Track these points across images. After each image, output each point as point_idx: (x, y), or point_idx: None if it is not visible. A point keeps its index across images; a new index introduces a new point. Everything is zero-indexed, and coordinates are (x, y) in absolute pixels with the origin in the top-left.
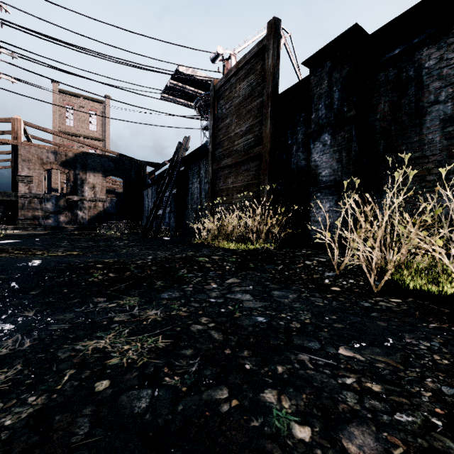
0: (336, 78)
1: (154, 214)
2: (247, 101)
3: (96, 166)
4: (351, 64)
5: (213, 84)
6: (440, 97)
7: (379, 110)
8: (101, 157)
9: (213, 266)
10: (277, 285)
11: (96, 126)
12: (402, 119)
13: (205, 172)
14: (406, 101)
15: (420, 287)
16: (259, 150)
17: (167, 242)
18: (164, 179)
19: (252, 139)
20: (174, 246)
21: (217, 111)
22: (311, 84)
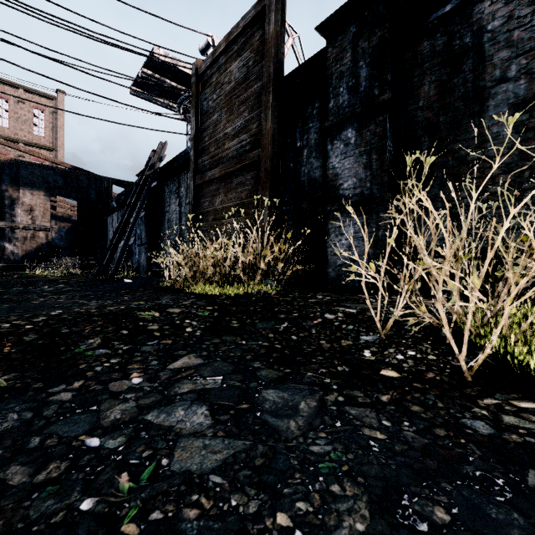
0: (363, 48)
1: (113, 247)
2: (241, 88)
3: (36, 180)
4: (385, 26)
5: (196, 66)
6: (510, 72)
7: (422, 94)
8: (43, 168)
9: (162, 328)
10: (275, 370)
11: (43, 130)
12: (455, 106)
13: (186, 189)
14: (460, 81)
15: None
16: (258, 155)
17: (126, 285)
18: (131, 199)
19: (248, 140)
20: (130, 291)
21: (201, 104)
22: (329, 59)
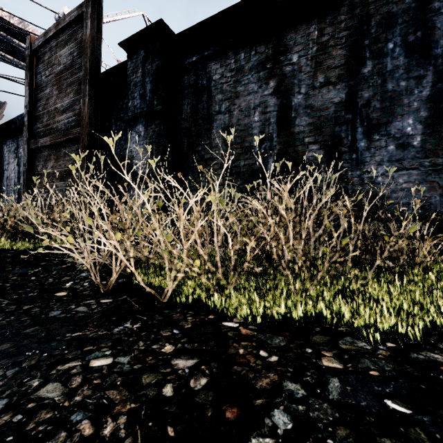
0: (148, 69)
1: None
2: (68, 72)
3: None
4: (160, 58)
5: (30, 41)
6: (222, 108)
7: (184, 110)
8: None
9: None
10: None
11: None
12: (199, 122)
13: None
14: (201, 107)
15: (149, 281)
16: (79, 132)
17: None
18: None
19: (73, 118)
20: None
21: (36, 76)
22: (129, 70)
